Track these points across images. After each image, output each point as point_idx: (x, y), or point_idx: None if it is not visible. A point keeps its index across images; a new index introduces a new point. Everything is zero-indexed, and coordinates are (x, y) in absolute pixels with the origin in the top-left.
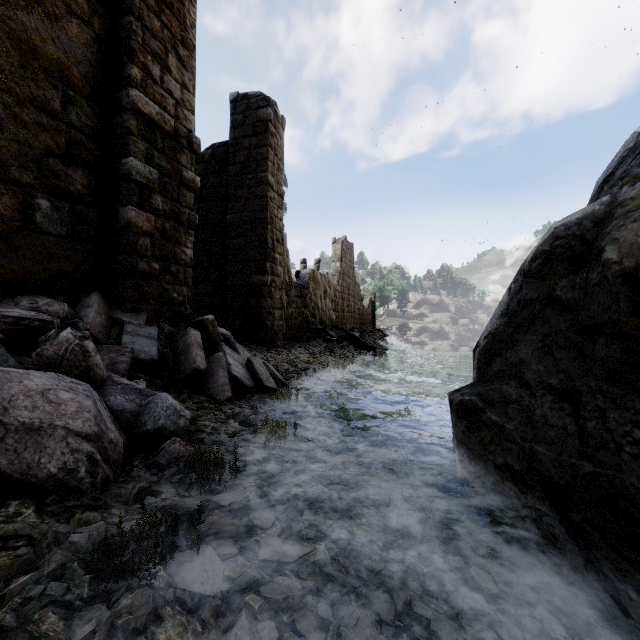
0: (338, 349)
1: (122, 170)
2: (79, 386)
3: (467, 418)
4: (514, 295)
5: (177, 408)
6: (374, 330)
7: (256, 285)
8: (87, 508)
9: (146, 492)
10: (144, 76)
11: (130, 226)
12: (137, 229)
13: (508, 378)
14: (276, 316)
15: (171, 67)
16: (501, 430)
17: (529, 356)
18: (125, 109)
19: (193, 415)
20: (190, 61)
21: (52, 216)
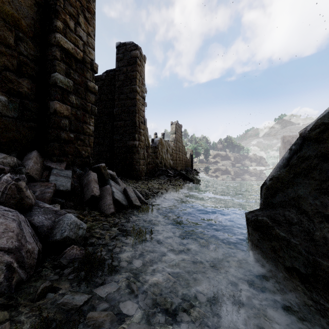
0: (174, 180)
1: (51, 80)
2: (9, 213)
3: (260, 231)
4: (294, 153)
5: (77, 223)
6: (192, 170)
7: (130, 146)
8: (1, 307)
9: (48, 289)
10: (64, 26)
11: (56, 112)
12: (60, 114)
13: (289, 207)
14: (141, 163)
15: (81, 23)
16: (288, 243)
17: (307, 194)
18: (53, 45)
19: (89, 225)
20: (92, 20)
21: (8, 106)
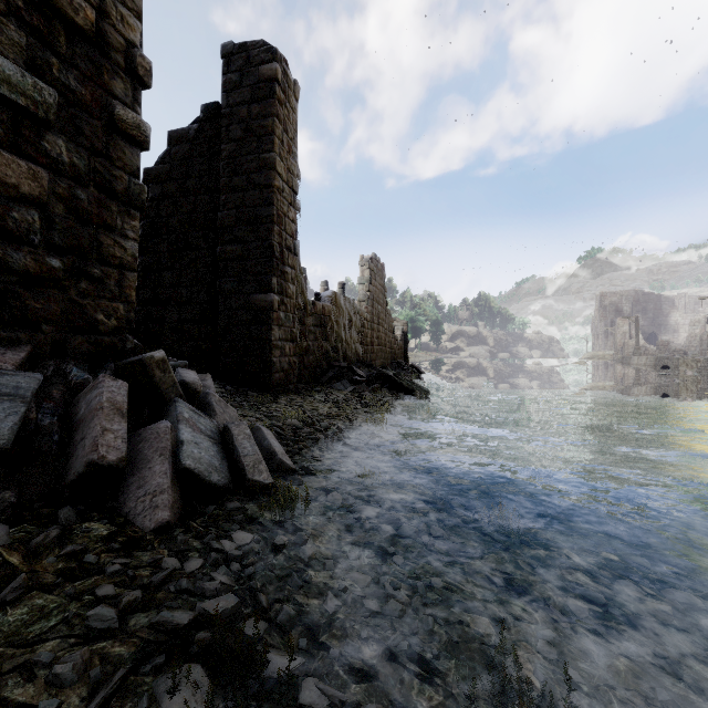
0: (368, 393)
1: None
2: None
3: None
4: None
5: None
6: (407, 366)
7: (258, 308)
8: None
9: None
10: None
11: None
12: (4, 189)
13: None
14: (286, 351)
15: None
16: None
17: None
18: None
19: (27, 612)
20: None
21: None
